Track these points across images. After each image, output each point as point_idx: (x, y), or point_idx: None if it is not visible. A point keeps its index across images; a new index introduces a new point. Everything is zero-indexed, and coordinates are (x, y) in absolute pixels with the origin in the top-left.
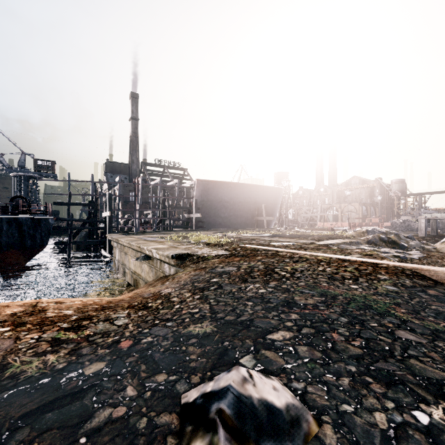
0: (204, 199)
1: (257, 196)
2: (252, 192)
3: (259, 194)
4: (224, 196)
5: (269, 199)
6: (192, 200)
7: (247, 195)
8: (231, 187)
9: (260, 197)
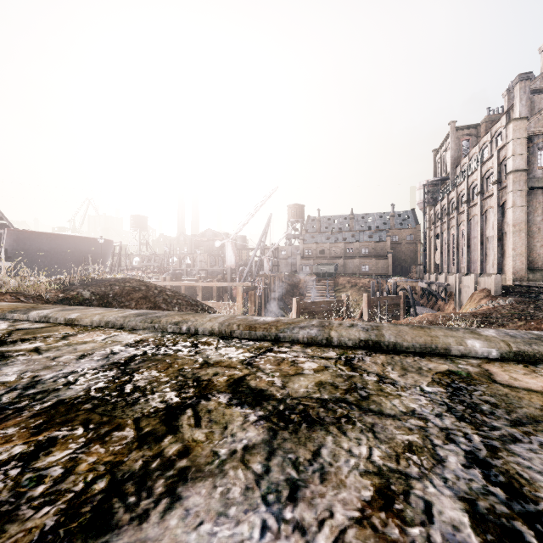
0: (18, 248)
1: (84, 247)
2: (78, 243)
3: (85, 245)
4: (43, 246)
5: (98, 250)
6: (1, 248)
7: (72, 245)
8: (51, 238)
9: (87, 247)
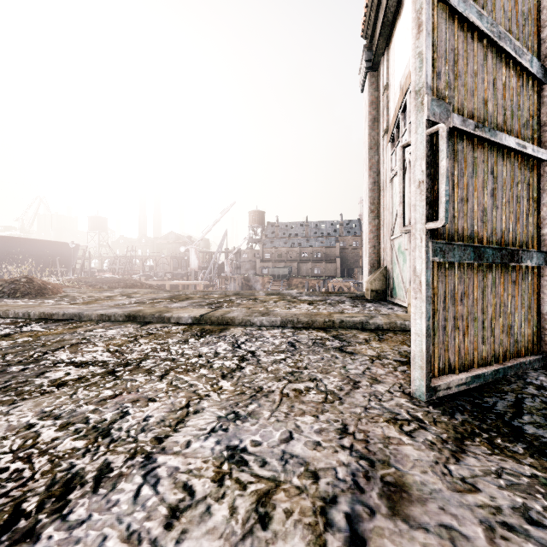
0: None
1: (51, 250)
2: (46, 246)
3: (53, 248)
4: (12, 249)
5: (65, 253)
6: None
7: (40, 249)
8: (21, 242)
9: (55, 251)
